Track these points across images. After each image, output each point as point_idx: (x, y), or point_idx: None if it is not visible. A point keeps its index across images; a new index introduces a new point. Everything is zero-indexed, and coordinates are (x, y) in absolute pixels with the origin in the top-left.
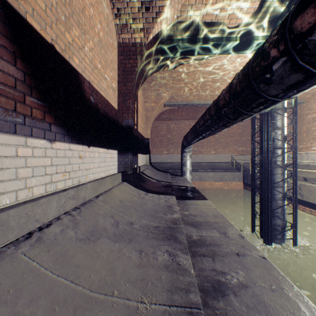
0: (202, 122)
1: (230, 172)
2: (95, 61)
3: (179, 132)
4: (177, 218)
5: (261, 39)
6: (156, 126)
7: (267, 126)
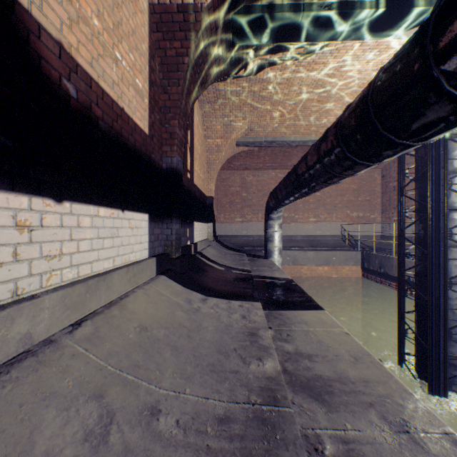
0: (316, 157)
1: (341, 251)
2: (82, 4)
3: (260, 188)
4: (275, 378)
5: (422, 5)
6: (224, 179)
7: (438, 167)
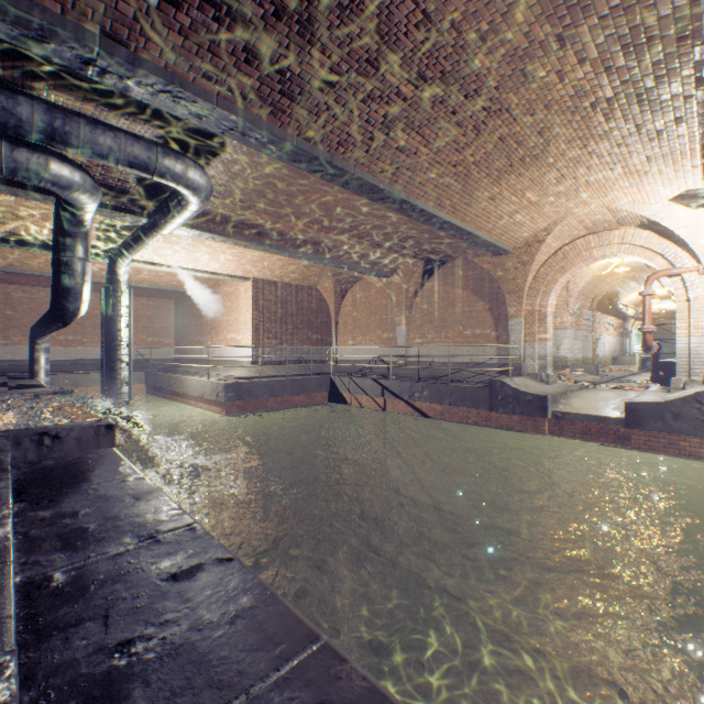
0: (39, 324)
1: None
2: None
3: (35, 307)
4: (6, 391)
5: (106, 257)
6: None
7: (108, 328)
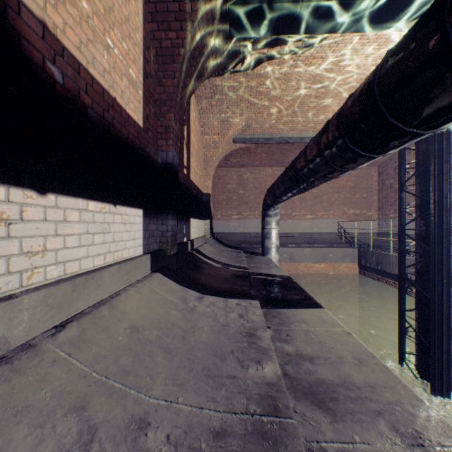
0: (315, 150)
1: (338, 248)
2: None
3: (257, 185)
4: (275, 383)
5: None
6: (221, 176)
7: (441, 161)
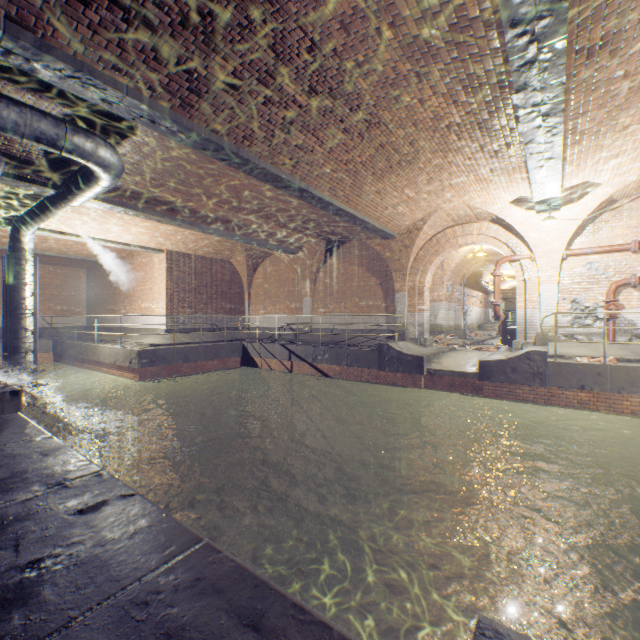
0: None
1: None
2: None
3: None
4: None
5: (9, 225)
6: None
7: (11, 296)
